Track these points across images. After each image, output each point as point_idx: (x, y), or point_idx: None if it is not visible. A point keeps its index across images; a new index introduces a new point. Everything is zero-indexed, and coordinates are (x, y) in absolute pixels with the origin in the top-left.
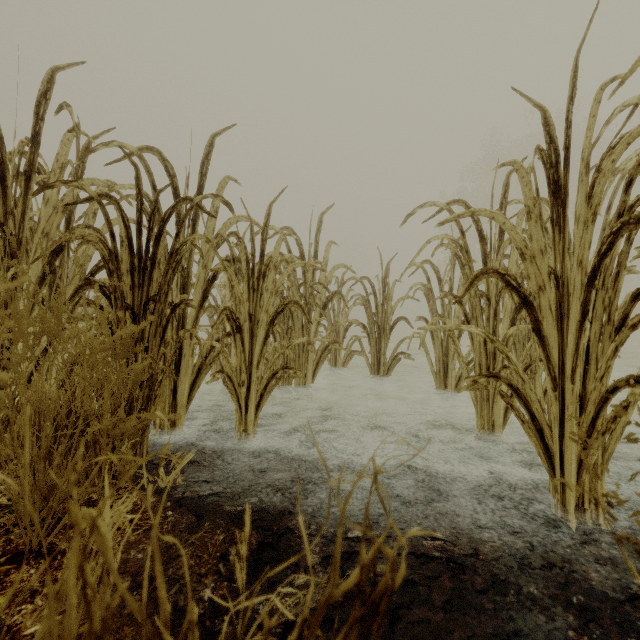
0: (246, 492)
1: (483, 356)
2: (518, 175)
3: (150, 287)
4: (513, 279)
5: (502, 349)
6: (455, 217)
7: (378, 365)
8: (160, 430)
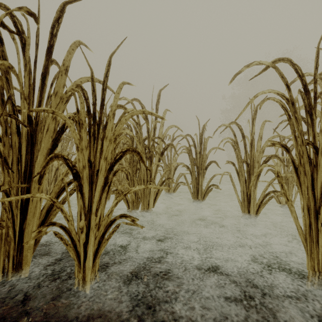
0: None
1: (311, 200)
2: None
3: None
4: None
5: None
6: None
7: (197, 193)
8: (3, 273)
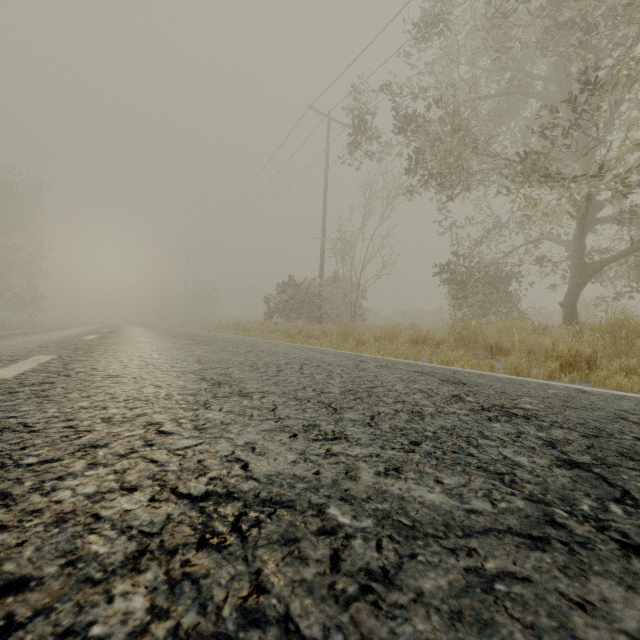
0: None
1: None
2: None
3: None
4: None
5: None
6: None
7: None
8: None
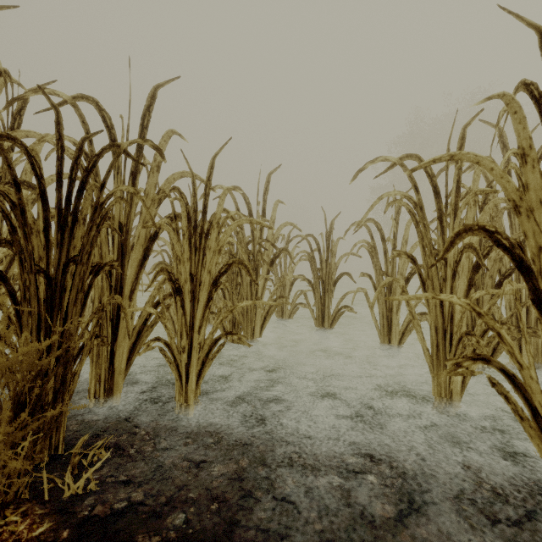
0: (173, 502)
1: (439, 319)
2: (509, 110)
3: (70, 246)
4: (504, 238)
5: (492, 325)
6: (430, 162)
7: (322, 318)
8: (95, 399)
